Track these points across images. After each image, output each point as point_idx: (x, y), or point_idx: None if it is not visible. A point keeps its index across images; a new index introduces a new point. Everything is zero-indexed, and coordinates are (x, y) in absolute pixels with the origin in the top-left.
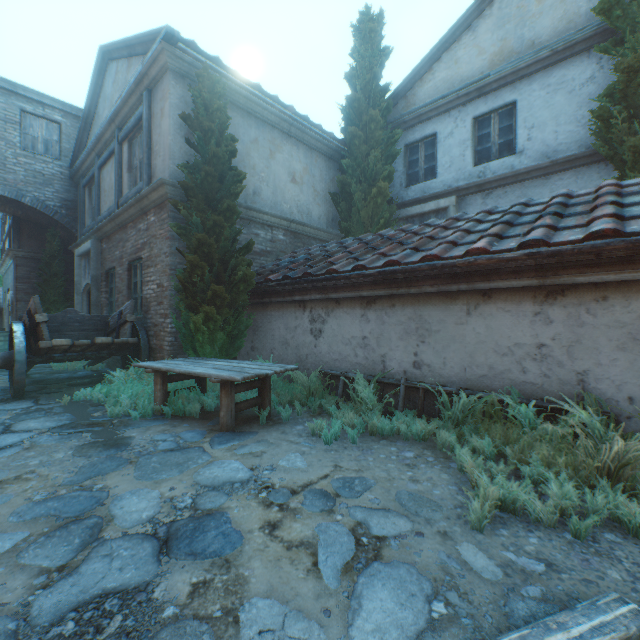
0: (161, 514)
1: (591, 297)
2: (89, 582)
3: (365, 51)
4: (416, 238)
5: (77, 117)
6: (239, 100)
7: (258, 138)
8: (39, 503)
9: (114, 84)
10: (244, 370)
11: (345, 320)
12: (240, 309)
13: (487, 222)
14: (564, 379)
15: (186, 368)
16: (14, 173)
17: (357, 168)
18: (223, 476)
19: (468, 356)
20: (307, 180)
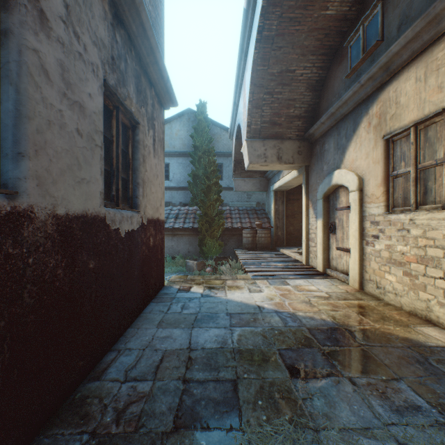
0: None
1: (180, 236)
2: None
3: None
4: None
5: None
6: None
7: None
8: None
9: None
10: None
11: None
12: None
13: None
14: (176, 252)
15: None
16: None
17: None
18: None
19: None
20: None
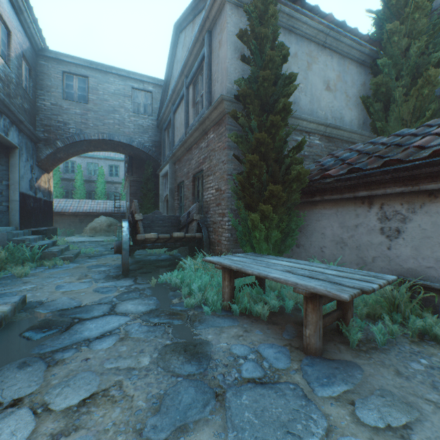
0: None
1: None
2: None
3: None
4: None
5: (161, 86)
6: (282, 19)
7: (297, 52)
8: None
9: (183, 48)
10: (332, 279)
11: None
12: (291, 208)
13: None
14: None
15: (257, 269)
16: (128, 128)
17: (392, 66)
18: None
19: None
20: (339, 87)
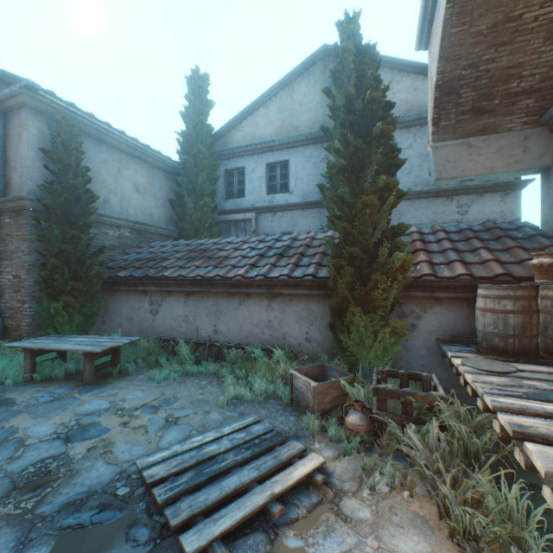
0: (59, 430)
1: (287, 299)
2: (32, 457)
3: (196, 99)
4: (220, 254)
5: None
6: (91, 131)
7: (108, 159)
8: None
9: None
10: (102, 344)
11: (174, 304)
12: (94, 296)
13: (257, 249)
14: (278, 337)
15: (55, 346)
16: None
17: (190, 183)
18: (93, 408)
19: (240, 326)
20: (150, 190)
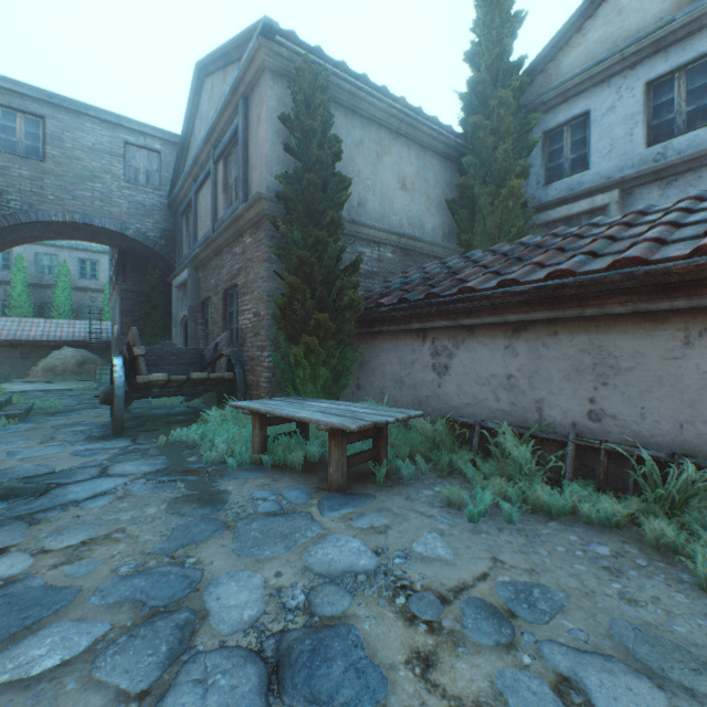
0: (266, 615)
1: None
2: None
3: (491, 21)
4: (582, 241)
5: (175, 144)
6: (342, 97)
7: (363, 140)
8: (125, 578)
9: (210, 101)
10: (357, 416)
11: (481, 353)
12: (345, 340)
13: (702, 210)
14: None
15: (288, 411)
16: (119, 206)
17: (480, 167)
18: (341, 561)
19: (686, 406)
20: (419, 186)
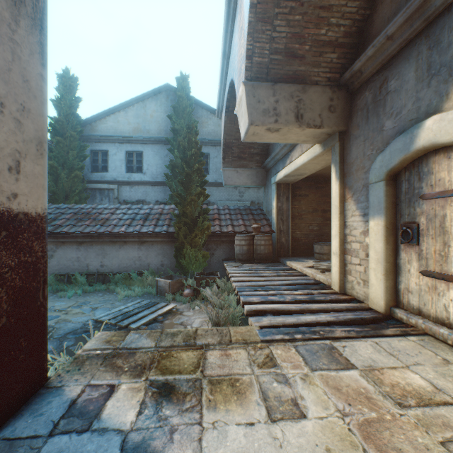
0: None
1: (151, 244)
2: None
3: (67, 94)
4: (101, 216)
5: None
6: None
7: None
8: None
9: None
10: None
11: (68, 250)
12: None
13: (128, 214)
14: (145, 265)
15: None
16: None
17: (61, 158)
18: None
19: (120, 261)
20: None
